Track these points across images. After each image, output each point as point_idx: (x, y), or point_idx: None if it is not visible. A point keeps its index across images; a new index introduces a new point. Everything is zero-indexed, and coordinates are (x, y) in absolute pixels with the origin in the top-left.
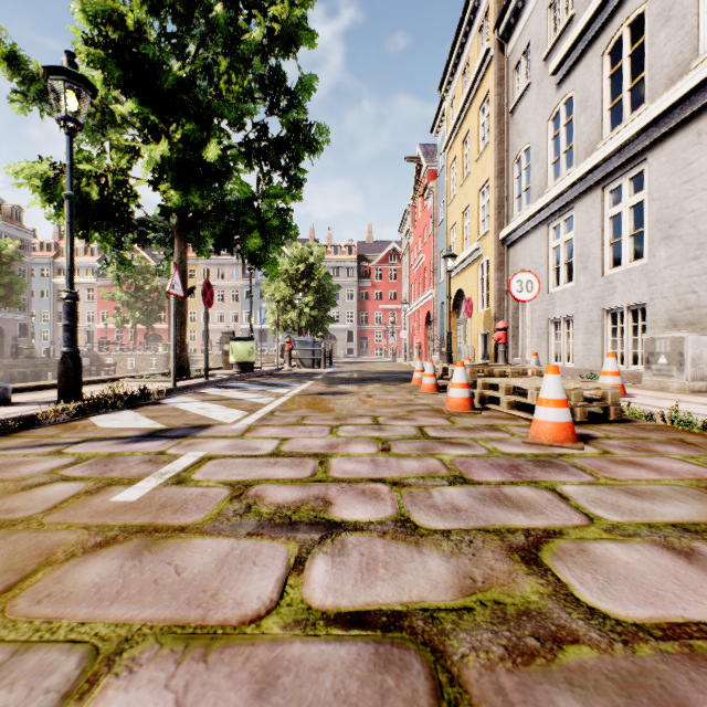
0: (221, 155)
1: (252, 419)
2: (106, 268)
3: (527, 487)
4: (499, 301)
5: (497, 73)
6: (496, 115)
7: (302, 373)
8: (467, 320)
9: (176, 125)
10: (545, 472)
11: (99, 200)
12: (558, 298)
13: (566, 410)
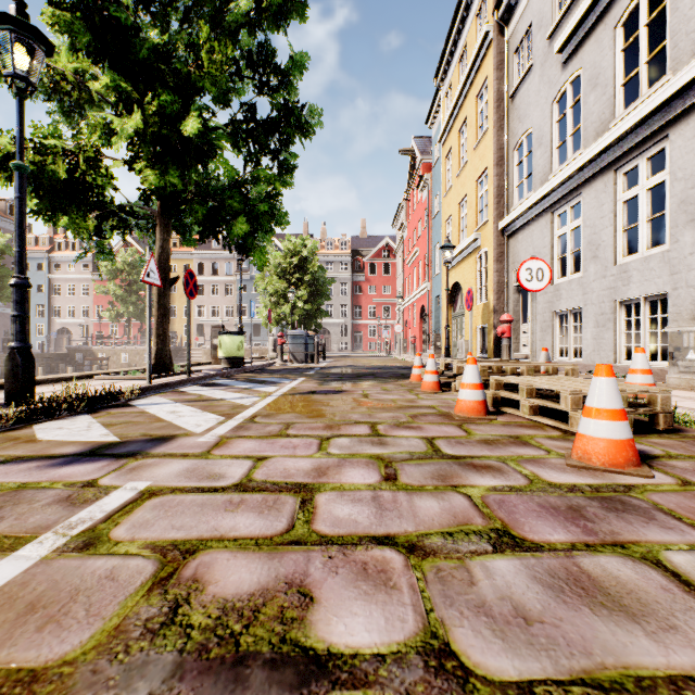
0: (202, 129)
1: (227, 427)
2: (100, 263)
3: (615, 557)
4: (499, 293)
5: (497, 57)
6: (495, 100)
7: (293, 369)
8: (464, 314)
9: (152, 96)
10: (624, 522)
11: (69, 180)
12: (564, 290)
13: (624, 423)
